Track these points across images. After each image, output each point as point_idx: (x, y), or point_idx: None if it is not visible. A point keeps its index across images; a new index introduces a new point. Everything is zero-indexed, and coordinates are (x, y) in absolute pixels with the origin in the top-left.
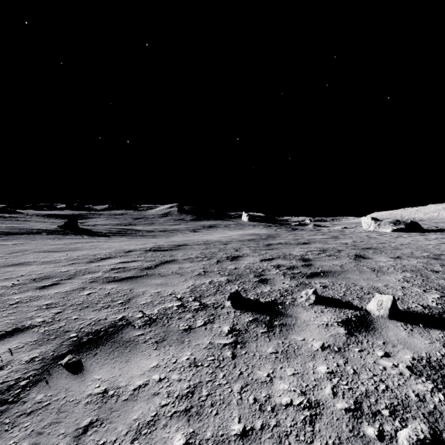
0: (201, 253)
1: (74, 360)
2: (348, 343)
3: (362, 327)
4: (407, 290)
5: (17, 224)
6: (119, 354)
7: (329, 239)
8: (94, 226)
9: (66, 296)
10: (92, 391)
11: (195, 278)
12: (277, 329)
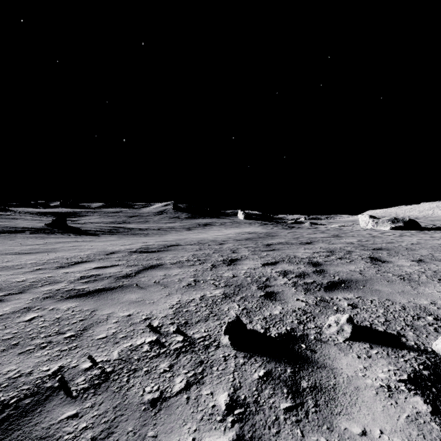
0: (194, 255)
1: None
2: None
3: None
4: None
5: (1, 222)
6: None
7: (331, 238)
8: (85, 224)
9: None
10: None
11: (182, 291)
12: (308, 400)
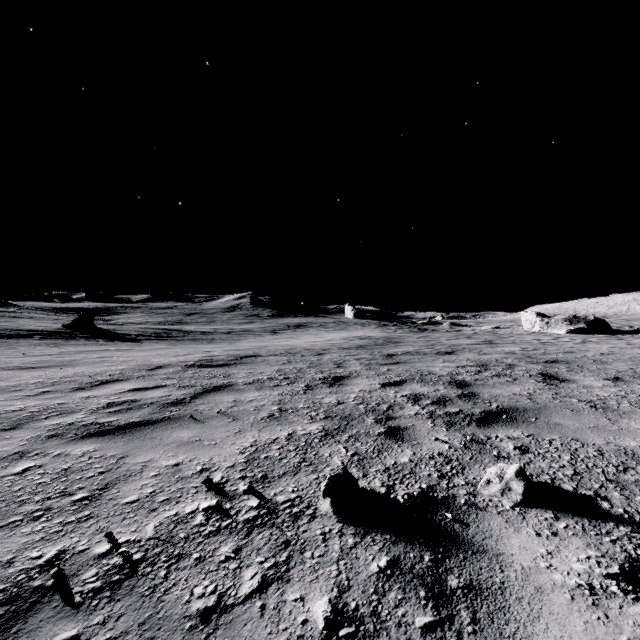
0: (279, 371)
1: None
2: None
3: None
4: None
5: None
6: None
7: (482, 345)
8: (122, 325)
9: None
10: None
11: (259, 426)
12: (461, 611)
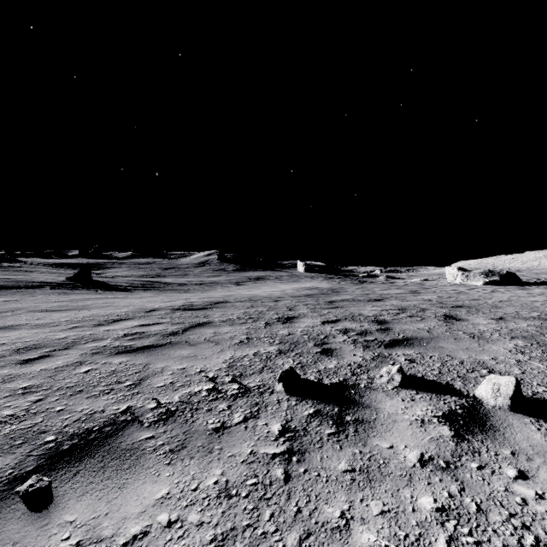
0: (245, 313)
1: (38, 486)
2: (458, 454)
3: (475, 425)
4: (524, 365)
5: (14, 275)
6: (112, 473)
7: (407, 294)
8: (113, 278)
9: (55, 375)
10: (56, 546)
11: (234, 348)
12: (350, 428)
